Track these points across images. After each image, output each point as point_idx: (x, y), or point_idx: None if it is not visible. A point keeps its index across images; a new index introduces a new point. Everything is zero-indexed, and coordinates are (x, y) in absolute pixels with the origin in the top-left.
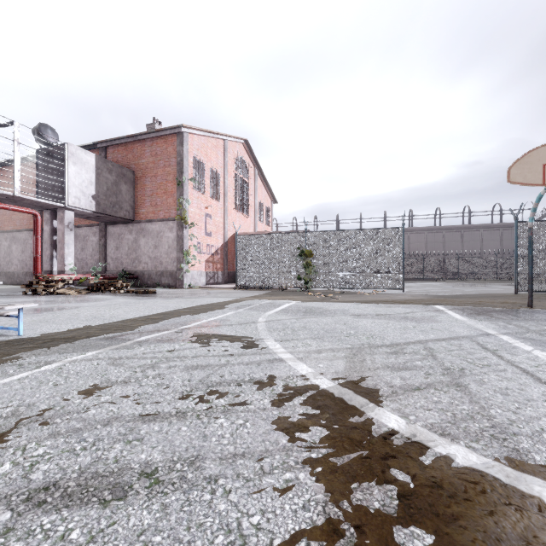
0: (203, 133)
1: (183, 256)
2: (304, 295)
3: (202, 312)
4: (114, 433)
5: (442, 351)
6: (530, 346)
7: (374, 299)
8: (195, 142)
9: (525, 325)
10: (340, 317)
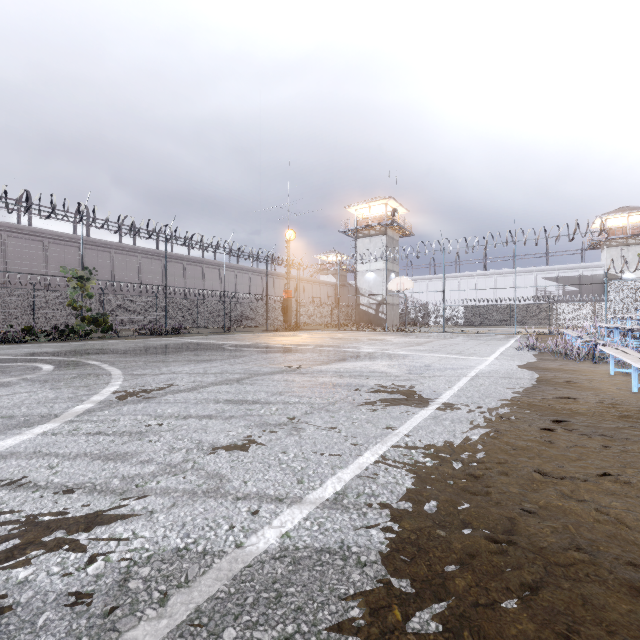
0: None
1: None
2: None
3: None
4: (229, 412)
5: None
6: None
7: None
8: None
9: None
10: None
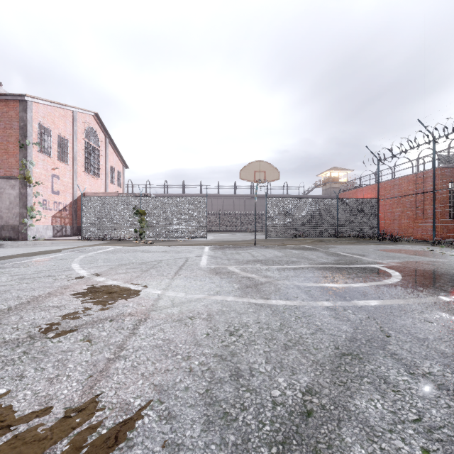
0: (49, 103)
1: (27, 211)
2: (134, 243)
3: (37, 255)
4: None
5: (164, 263)
6: (206, 259)
7: (179, 244)
8: (41, 110)
9: (228, 252)
10: (136, 253)
